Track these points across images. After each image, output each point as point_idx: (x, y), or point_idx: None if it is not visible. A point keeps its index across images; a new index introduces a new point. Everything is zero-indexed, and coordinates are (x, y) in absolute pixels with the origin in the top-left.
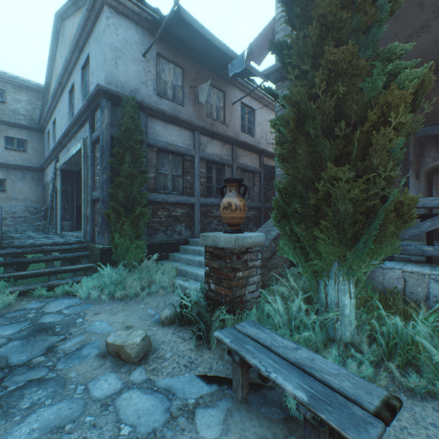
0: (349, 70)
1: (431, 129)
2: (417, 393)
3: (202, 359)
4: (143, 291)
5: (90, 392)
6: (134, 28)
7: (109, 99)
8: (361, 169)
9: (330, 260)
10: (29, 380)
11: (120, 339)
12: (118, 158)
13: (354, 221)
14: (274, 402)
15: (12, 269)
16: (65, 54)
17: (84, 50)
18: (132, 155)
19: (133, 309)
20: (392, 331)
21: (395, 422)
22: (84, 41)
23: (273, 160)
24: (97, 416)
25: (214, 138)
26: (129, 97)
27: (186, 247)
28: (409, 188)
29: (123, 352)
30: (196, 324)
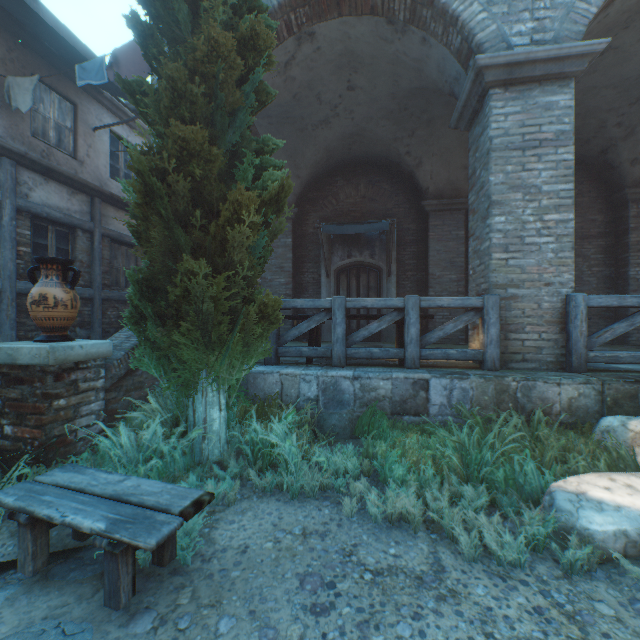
0: (204, 154)
1: (333, 228)
2: (269, 491)
3: None
4: None
5: None
6: None
7: None
8: (223, 265)
9: (197, 370)
10: None
11: None
12: None
13: (218, 323)
14: (94, 560)
15: None
16: None
17: None
18: None
19: None
20: (256, 437)
21: (236, 525)
22: None
23: None
24: None
25: (52, 178)
26: None
27: None
28: (322, 286)
29: None
30: None
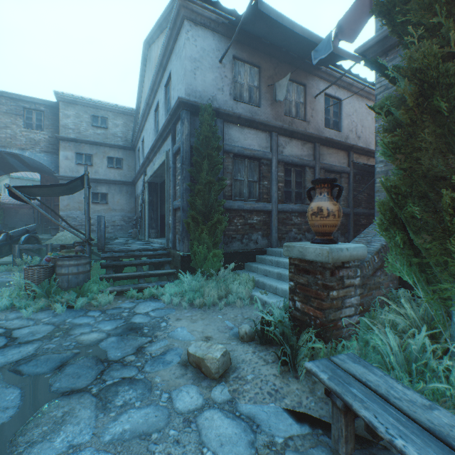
0: None
1: None
2: None
3: (289, 390)
4: (220, 300)
5: (173, 402)
6: (210, 36)
7: (188, 110)
8: None
9: None
10: (122, 377)
11: (200, 351)
12: (196, 166)
13: None
14: None
15: (111, 270)
16: (151, 77)
17: (167, 68)
18: (209, 163)
19: (211, 318)
20: None
21: None
22: (166, 60)
23: (365, 156)
24: (180, 431)
25: (293, 137)
26: (206, 105)
27: (262, 257)
28: None
29: (203, 365)
30: (280, 346)
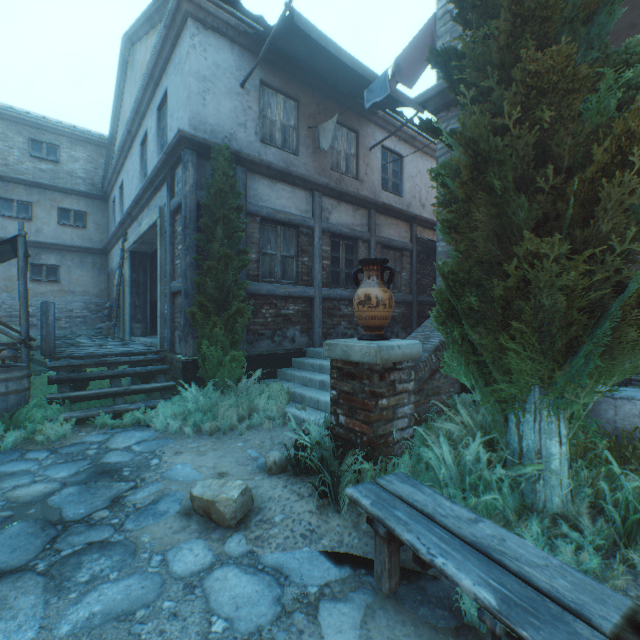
0: (560, 84)
1: None
2: None
3: (328, 527)
4: (241, 422)
5: (169, 565)
6: (228, 47)
7: (194, 151)
8: (580, 239)
9: (526, 384)
10: (88, 542)
11: (210, 492)
12: (206, 232)
13: (567, 323)
14: (439, 601)
15: (67, 387)
16: (136, 91)
17: (161, 83)
18: (225, 228)
19: (227, 448)
20: (632, 500)
21: None
22: (160, 71)
23: (431, 230)
24: (178, 601)
25: (342, 200)
26: (221, 146)
27: (301, 360)
28: None
29: (214, 511)
30: (318, 474)
